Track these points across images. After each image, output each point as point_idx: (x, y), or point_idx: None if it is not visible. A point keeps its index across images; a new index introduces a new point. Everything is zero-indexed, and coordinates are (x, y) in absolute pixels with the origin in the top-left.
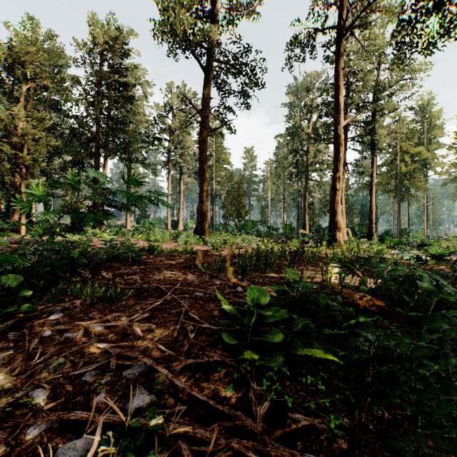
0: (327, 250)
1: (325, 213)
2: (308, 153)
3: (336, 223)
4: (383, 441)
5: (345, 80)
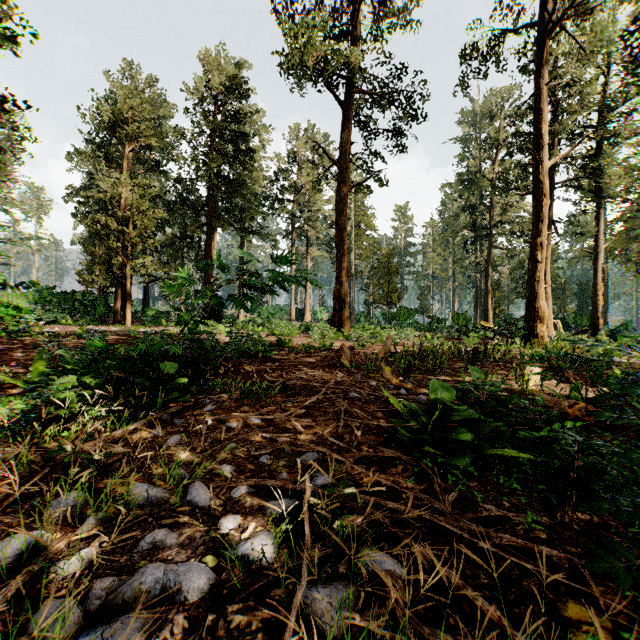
0: (522, 349)
1: (520, 296)
2: (492, 208)
3: (537, 311)
4: (589, 539)
5: (551, 99)
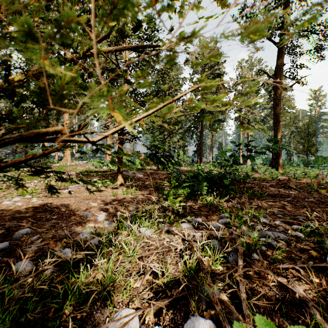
0: None
1: None
2: None
3: None
4: None
5: None
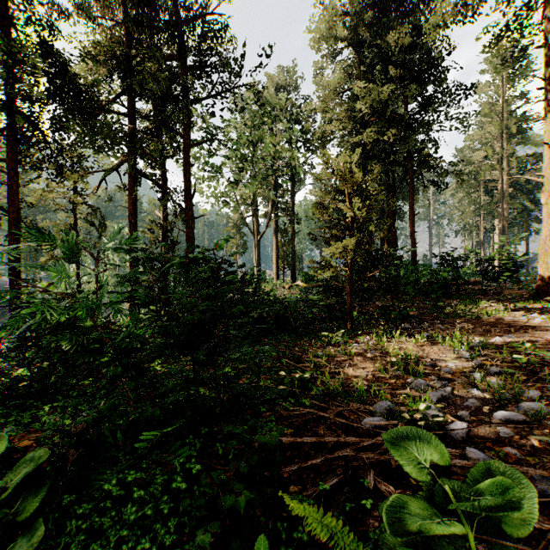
0: None
1: None
2: None
3: None
4: None
5: None
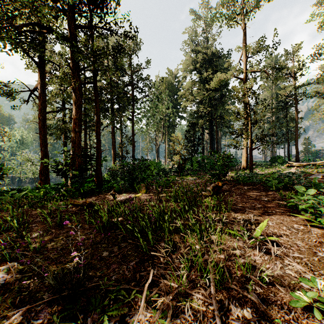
0: None
1: None
2: None
3: None
4: None
5: None
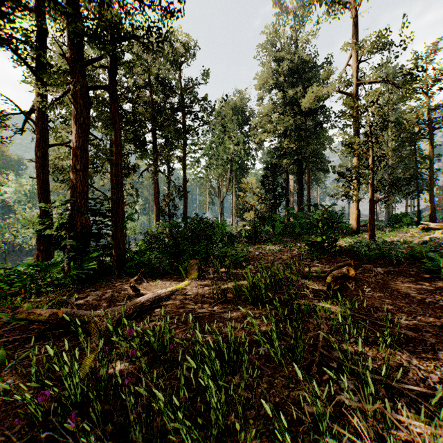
0: None
1: None
2: None
3: None
4: None
5: None
